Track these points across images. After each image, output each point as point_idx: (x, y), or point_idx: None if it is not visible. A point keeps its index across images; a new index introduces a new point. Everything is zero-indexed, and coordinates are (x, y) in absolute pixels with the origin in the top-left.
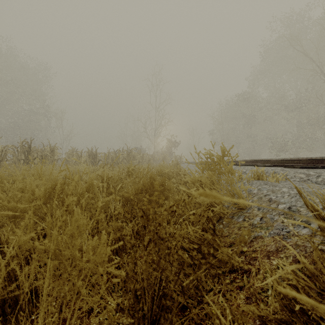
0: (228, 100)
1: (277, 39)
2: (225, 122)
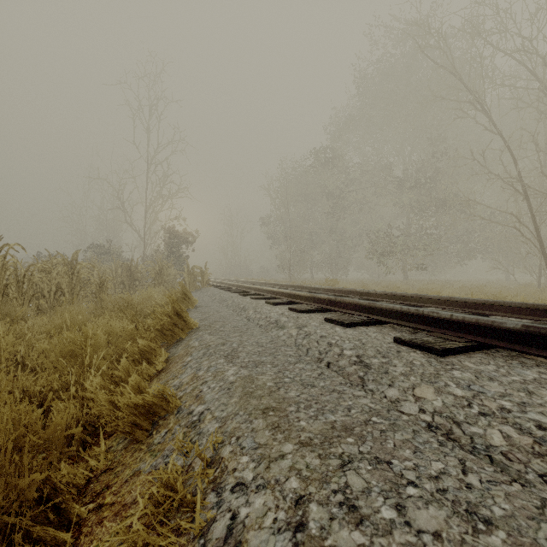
0: (296, 163)
1: (381, 59)
2: (291, 204)
